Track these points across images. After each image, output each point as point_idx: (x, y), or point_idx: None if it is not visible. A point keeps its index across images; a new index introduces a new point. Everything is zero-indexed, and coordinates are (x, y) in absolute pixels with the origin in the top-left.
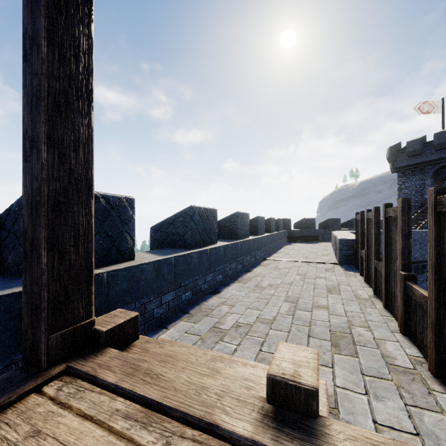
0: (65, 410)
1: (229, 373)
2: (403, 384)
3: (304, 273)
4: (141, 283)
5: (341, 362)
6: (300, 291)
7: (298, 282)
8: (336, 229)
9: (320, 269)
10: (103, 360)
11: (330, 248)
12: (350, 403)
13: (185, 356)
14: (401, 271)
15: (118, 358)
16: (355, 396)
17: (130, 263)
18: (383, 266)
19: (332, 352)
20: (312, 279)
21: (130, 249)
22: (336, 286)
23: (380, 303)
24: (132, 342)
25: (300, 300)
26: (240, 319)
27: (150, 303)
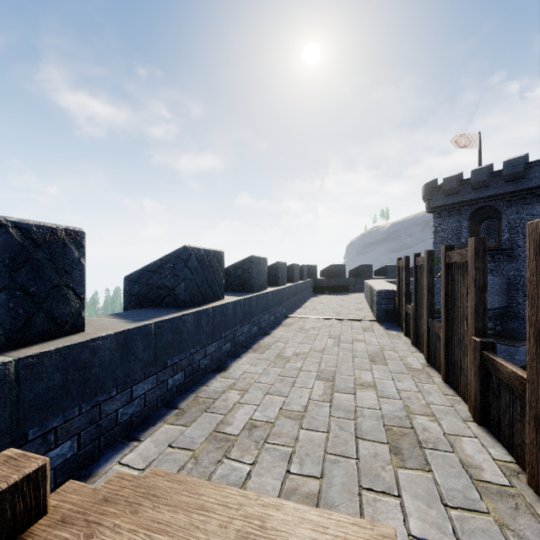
0: None
1: None
2: (503, 517)
3: (337, 335)
4: (93, 371)
5: (409, 482)
6: (335, 362)
7: (332, 348)
8: (369, 277)
9: (357, 328)
10: None
11: (364, 300)
12: None
13: None
14: (474, 336)
15: None
16: None
17: (72, 339)
18: (443, 327)
19: (392, 464)
20: (348, 343)
21: (75, 315)
22: (379, 352)
23: (437, 375)
24: (27, 527)
25: (337, 375)
26: (255, 413)
27: (110, 401)
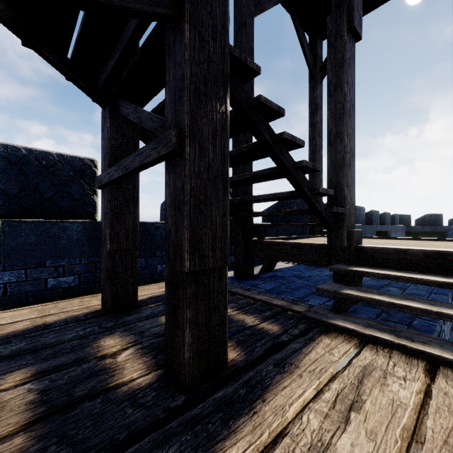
0: None
1: None
2: None
3: None
4: None
5: None
6: None
7: None
8: None
9: None
10: None
11: None
12: None
13: None
14: None
15: None
16: None
17: None
18: None
19: None
20: None
21: None
22: None
23: None
24: None
25: None
26: None
27: None
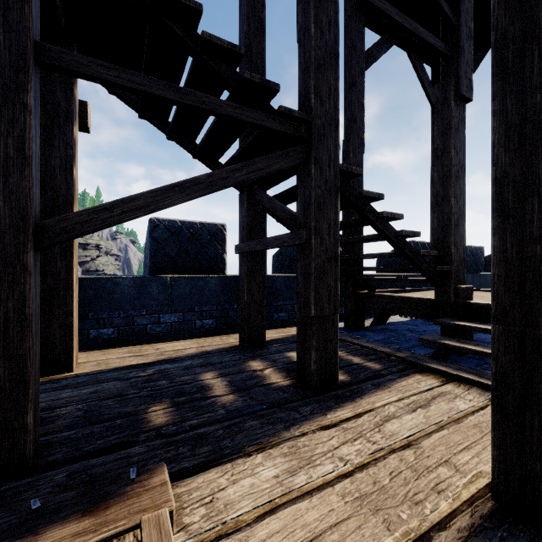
0: None
1: None
2: None
3: None
4: None
5: None
6: None
7: None
8: None
9: None
10: None
11: None
12: None
13: None
14: None
15: None
16: None
17: None
18: None
19: None
20: None
21: None
22: None
23: None
24: None
25: None
26: None
27: None
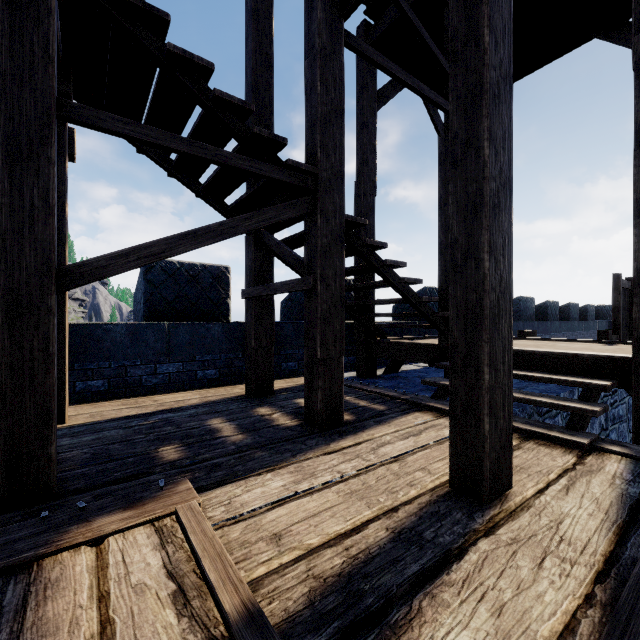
0: None
1: None
2: None
3: None
4: None
5: None
6: None
7: None
8: None
9: None
10: None
11: None
12: None
13: None
14: None
15: None
16: None
17: None
18: None
19: None
20: None
21: None
22: None
23: None
24: None
25: None
26: None
27: None
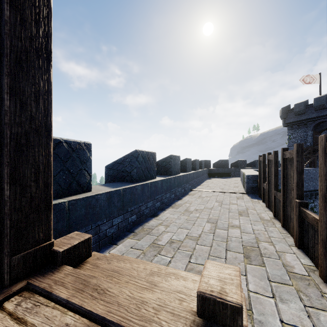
0: (21, 325)
1: (165, 286)
2: (301, 288)
3: (221, 200)
4: (96, 209)
5: (252, 270)
6: (218, 214)
7: (217, 207)
8: (244, 168)
9: (233, 197)
10: (59, 277)
11: (239, 182)
12: (261, 305)
13: (129, 271)
14: (296, 199)
15: (72, 275)
16: (264, 299)
17: (87, 194)
18: (281, 195)
19: (244, 263)
20: (227, 205)
21: (88, 183)
22: (245, 210)
23: (278, 223)
24: (86, 259)
25: (219, 221)
26: (173, 236)
27: (103, 225)
